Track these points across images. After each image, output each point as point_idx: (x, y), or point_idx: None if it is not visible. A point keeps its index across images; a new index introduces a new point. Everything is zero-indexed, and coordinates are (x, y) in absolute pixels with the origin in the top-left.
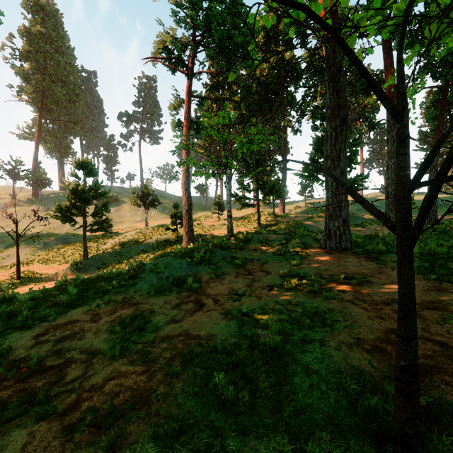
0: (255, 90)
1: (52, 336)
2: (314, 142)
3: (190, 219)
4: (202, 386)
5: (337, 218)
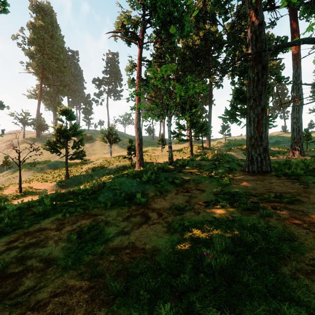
0: (188, 57)
1: (21, 243)
2: (234, 92)
3: (140, 150)
4: None
5: (258, 147)
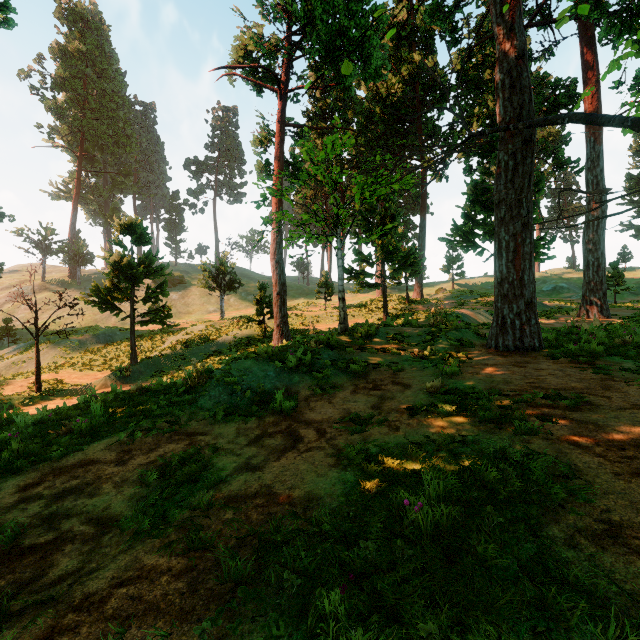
0: (379, 117)
1: (47, 488)
2: (470, 190)
3: (282, 305)
4: (291, 615)
5: (516, 299)
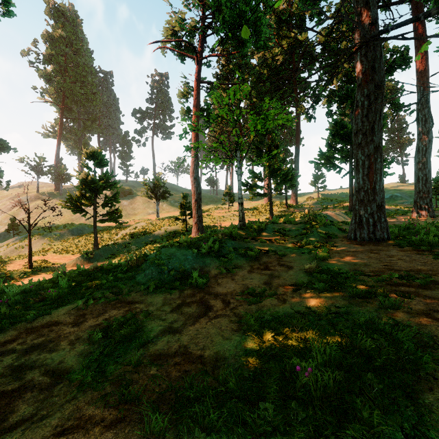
0: (267, 77)
1: (20, 344)
2: (331, 126)
3: (199, 208)
4: None
5: (370, 203)
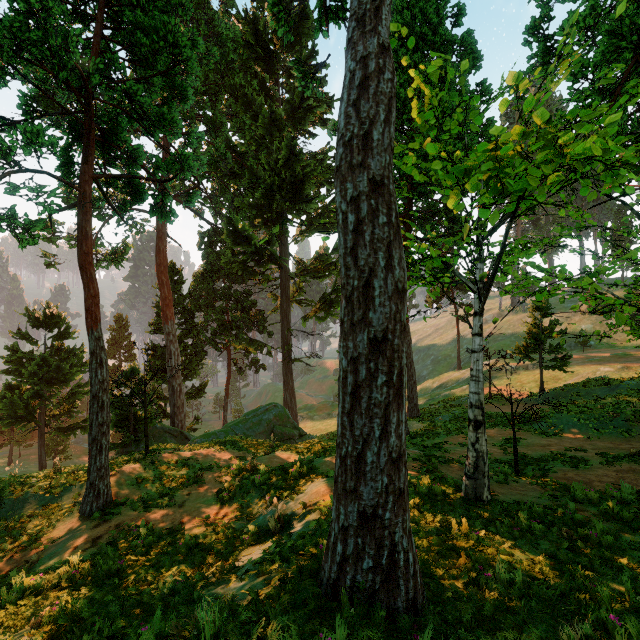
0: None
1: None
2: None
3: None
4: (508, 458)
5: None
